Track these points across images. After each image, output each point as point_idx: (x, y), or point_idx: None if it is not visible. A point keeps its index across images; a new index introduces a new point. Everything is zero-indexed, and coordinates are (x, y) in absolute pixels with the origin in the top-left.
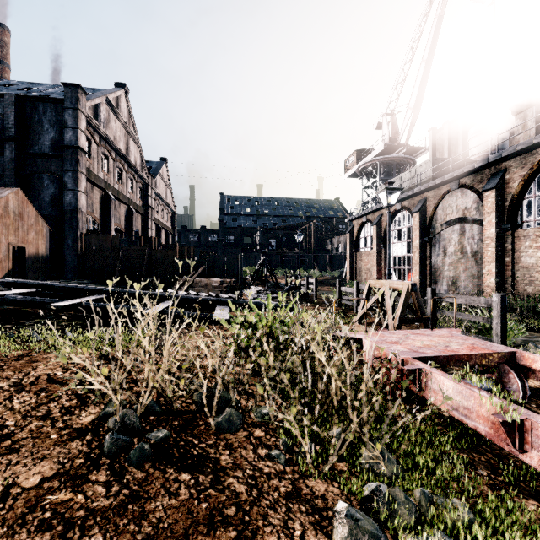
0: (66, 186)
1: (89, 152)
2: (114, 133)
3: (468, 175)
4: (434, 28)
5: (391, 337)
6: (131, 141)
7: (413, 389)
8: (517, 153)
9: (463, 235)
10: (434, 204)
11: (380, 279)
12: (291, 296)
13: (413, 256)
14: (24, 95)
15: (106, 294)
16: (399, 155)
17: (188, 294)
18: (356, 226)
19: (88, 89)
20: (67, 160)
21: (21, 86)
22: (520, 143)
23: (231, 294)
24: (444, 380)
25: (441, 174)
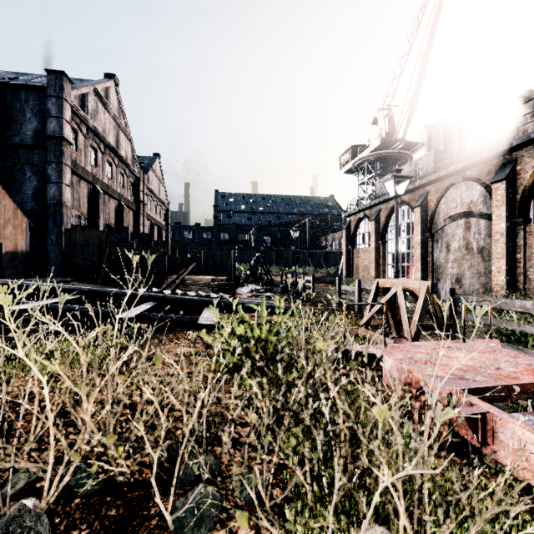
0: (49, 179)
1: (76, 144)
2: (103, 125)
3: (474, 166)
4: (433, 20)
5: (419, 353)
6: (121, 134)
7: (468, 438)
8: (530, 142)
9: (468, 231)
10: (436, 198)
11: (378, 277)
12: (292, 302)
13: (414, 253)
14: (5, 82)
15: (82, 294)
16: (396, 150)
17: (175, 293)
18: (353, 222)
19: (76, 79)
20: (51, 151)
21: (5, 75)
22: (533, 131)
23: (223, 292)
24: (532, 439)
25: (443, 167)
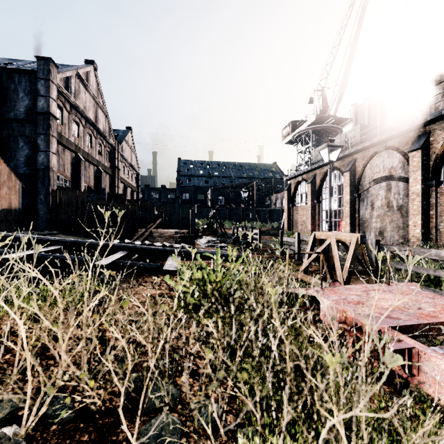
0: (38, 148)
1: (61, 118)
2: (84, 103)
3: (394, 138)
4: (359, 16)
5: (351, 295)
6: (99, 111)
7: (395, 369)
8: (441, 117)
9: (389, 191)
10: (362, 164)
11: (314, 230)
12: (243, 252)
13: (344, 210)
14: (1, 67)
15: (65, 245)
16: (328, 125)
17: (144, 244)
18: (293, 184)
19: (61, 65)
20: (40, 125)
21: (2, 61)
22: None
23: (185, 243)
24: None
25: (368, 138)
